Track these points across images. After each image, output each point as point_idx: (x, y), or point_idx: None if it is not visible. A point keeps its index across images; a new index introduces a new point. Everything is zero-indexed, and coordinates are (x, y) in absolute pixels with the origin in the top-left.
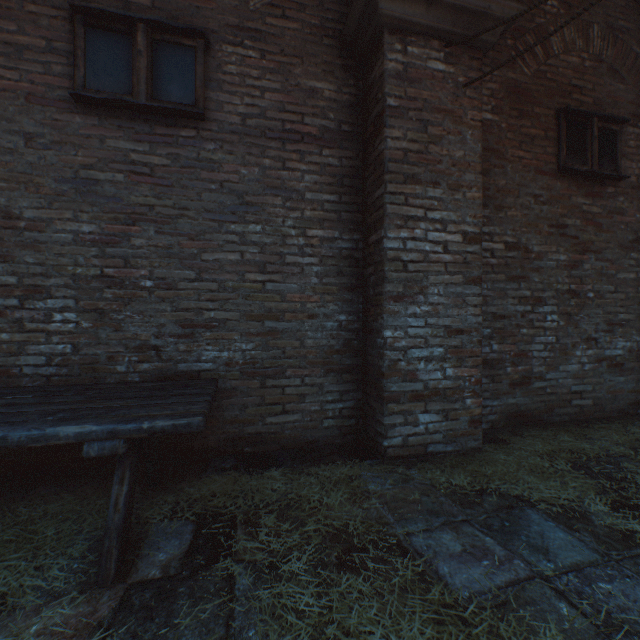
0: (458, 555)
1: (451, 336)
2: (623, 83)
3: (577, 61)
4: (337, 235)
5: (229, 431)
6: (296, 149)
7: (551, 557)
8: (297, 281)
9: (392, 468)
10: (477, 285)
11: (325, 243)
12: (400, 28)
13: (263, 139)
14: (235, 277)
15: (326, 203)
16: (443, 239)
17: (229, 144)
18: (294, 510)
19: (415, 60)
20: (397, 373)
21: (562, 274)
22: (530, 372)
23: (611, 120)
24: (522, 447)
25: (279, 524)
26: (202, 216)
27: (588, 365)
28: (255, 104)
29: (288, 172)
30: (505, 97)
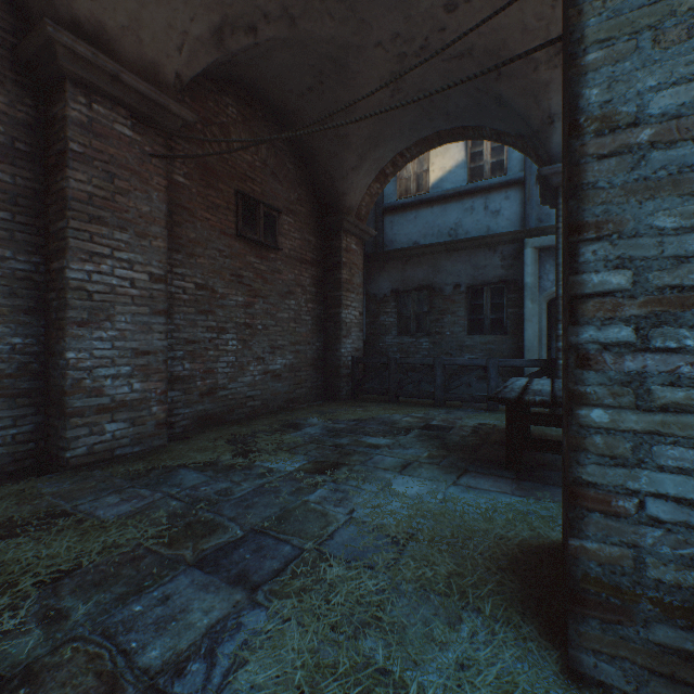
0: (116, 503)
1: (139, 357)
2: (281, 185)
3: (251, 160)
4: (10, 255)
5: None
6: None
7: (182, 486)
8: None
9: (75, 474)
10: (163, 316)
11: None
12: (85, 85)
13: None
14: None
15: None
16: (131, 276)
17: None
18: None
19: (102, 118)
20: (82, 390)
21: (241, 311)
22: (217, 384)
23: (273, 209)
24: (201, 438)
25: None
26: None
27: (259, 377)
28: None
29: None
30: (196, 168)
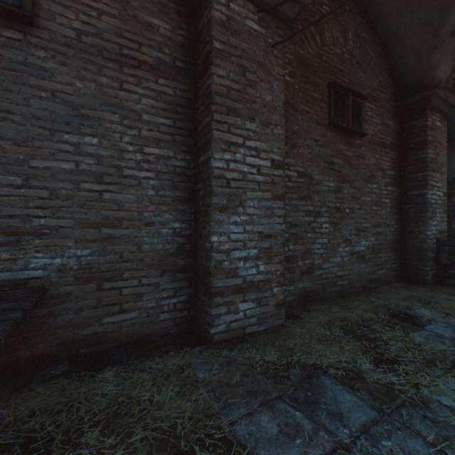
0: (276, 438)
1: (263, 240)
2: (364, 74)
3: (340, 52)
4: (172, 154)
5: (62, 336)
6: (134, 73)
7: (345, 422)
8: (134, 192)
9: (218, 352)
10: (281, 201)
11: (161, 160)
12: None
13: (100, 58)
14: (69, 186)
15: (162, 126)
16: (257, 163)
17: (62, 55)
18: (122, 416)
19: (236, 16)
20: (222, 271)
21: (331, 196)
22: (313, 264)
23: (358, 96)
24: (311, 320)
25: (103, 439)
26: (30, 122)
27: (346, 257)
28: (91, 23)
29: (126, 93)
30: (297, 66)
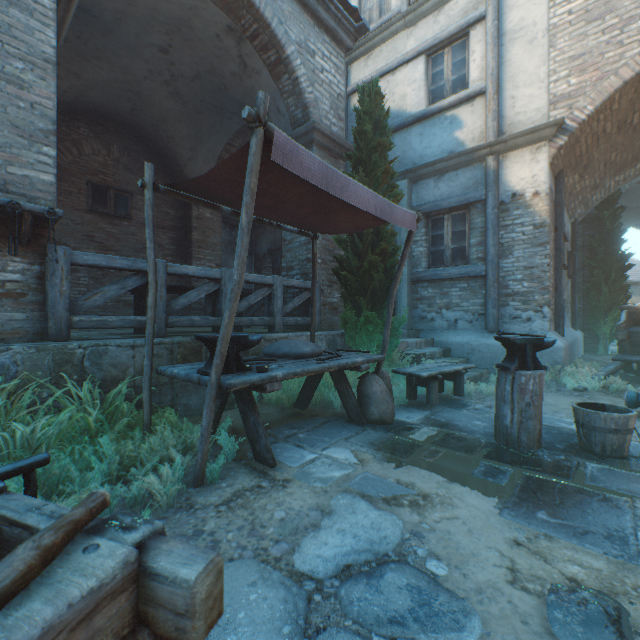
0: None
1: None
2: (136, 175)
3: (104, 160)
4: None
5: None
6: None
7: None
8: None
9: None
10: None
11: None
12: None
13: None
14: None
15: None
16: None
17: None
18: None
19: None
20: None
21: None
22: None
23: (123, 191)
24: None
25: None
26: None
27: (111, 303)
28: None
29: None
30: None
